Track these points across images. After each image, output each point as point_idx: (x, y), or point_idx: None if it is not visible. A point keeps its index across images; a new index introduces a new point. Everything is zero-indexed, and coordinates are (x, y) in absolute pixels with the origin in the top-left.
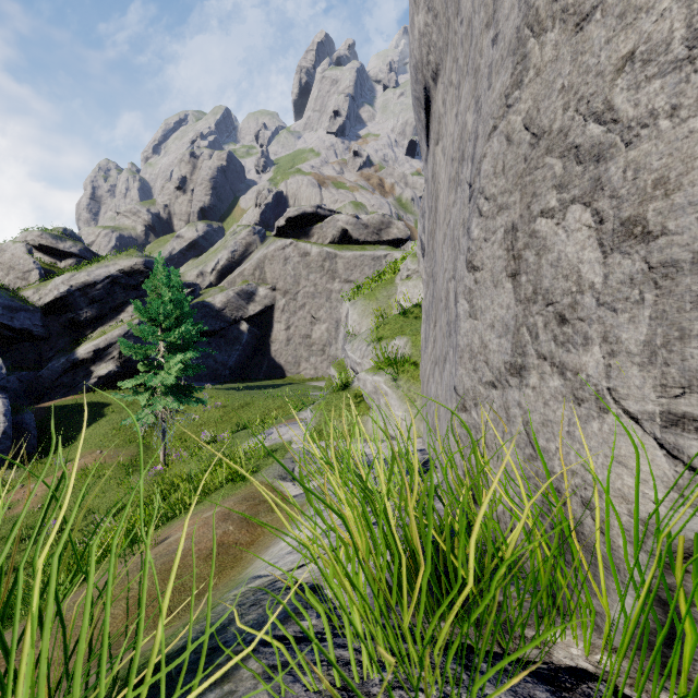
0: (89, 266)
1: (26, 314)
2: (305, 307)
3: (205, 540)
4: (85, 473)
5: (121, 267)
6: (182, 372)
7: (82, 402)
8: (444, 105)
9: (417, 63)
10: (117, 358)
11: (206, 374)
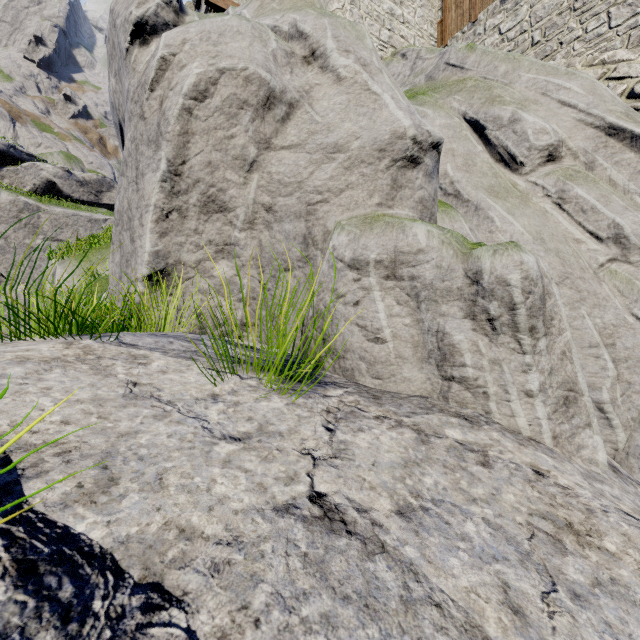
0: None
1: None
2: None
3: None
4: None
5: None
6: None
7: None
8: None
9: (113, 103)
10: None
11: None
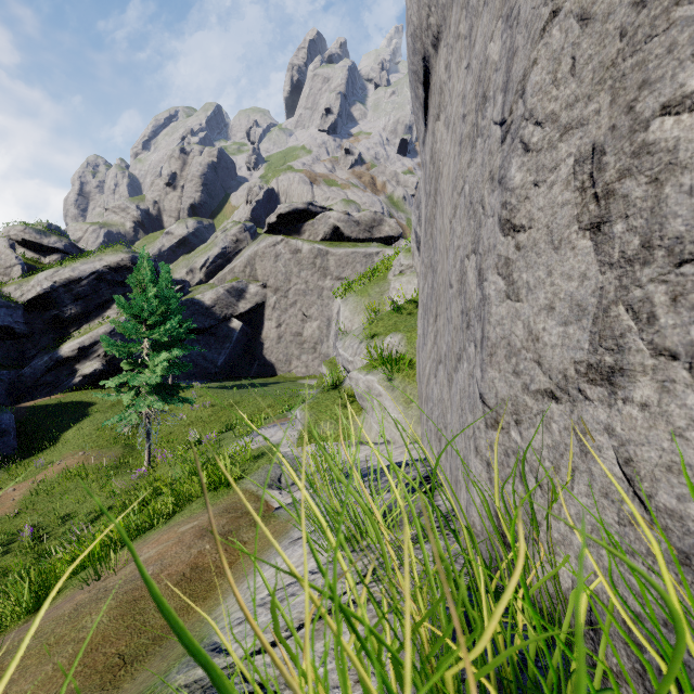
0: (74, 262)
1: (7, 311)
2: (297, 304)
3: (177, 562)
4: (66, 476)
5: (107, 263)
6: (167, 370)
7: (65, 402)
8: (447, 69)
9: (415, 30)
10: (102, 356)
11: (196, 372)
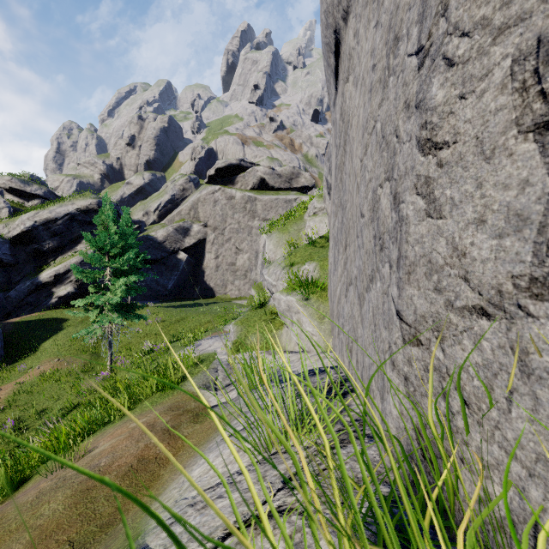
0: (51, 205)
1: None
2: (231, 240)
3: (126, 454)
4: (43, 378)
5: (78, 206)
6: (126, 293)
7: (44, 318)
8: (356, 35)
9: (328, 7)
10: (74, 281)
11: (150, 294)
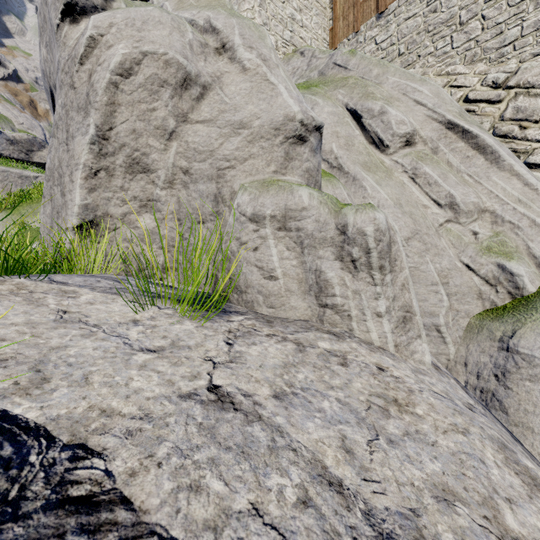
0: None
1: None
2: None
3: None
4: None
5: None
6: None
7: None
8: None
9: (44, 71)
10: None
11: None
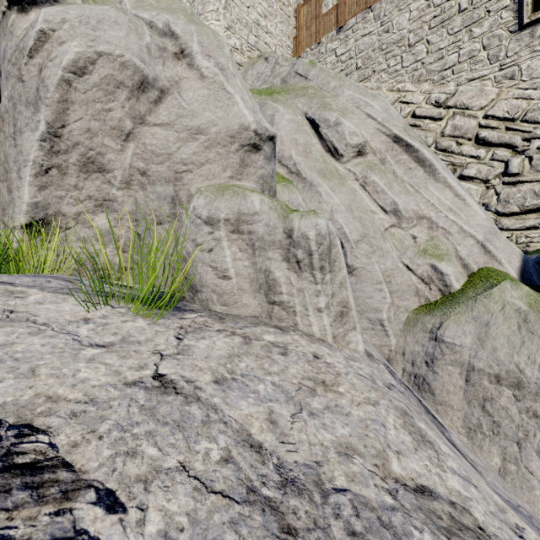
0: None
1: None
2: None
3: None
4: None
5: None
6: None
7: None
8: None
9: None
10: None
11: None
